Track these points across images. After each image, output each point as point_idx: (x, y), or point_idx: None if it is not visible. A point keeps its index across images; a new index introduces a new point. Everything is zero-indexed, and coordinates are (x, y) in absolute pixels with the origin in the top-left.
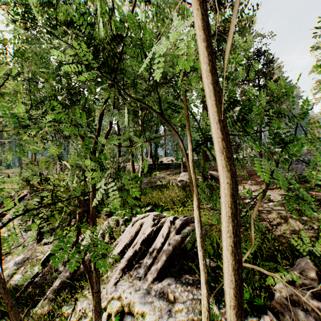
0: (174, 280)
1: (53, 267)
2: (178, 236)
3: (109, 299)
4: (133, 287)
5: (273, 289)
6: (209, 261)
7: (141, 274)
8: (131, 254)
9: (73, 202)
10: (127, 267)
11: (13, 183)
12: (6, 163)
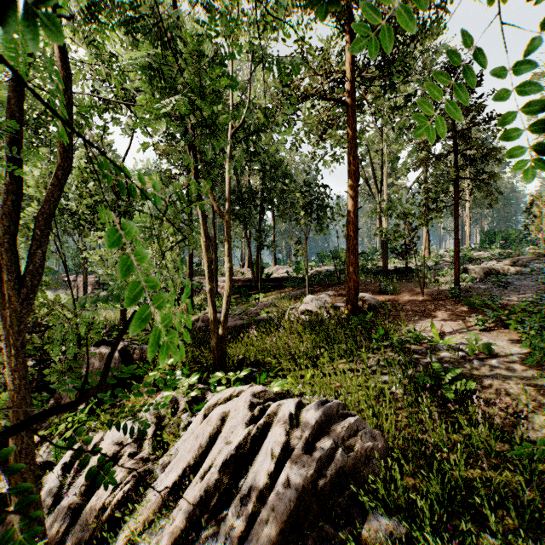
0: None
1: None
2: (309, 458)
3: None
4: None
5: None
6: (387, 521)
7: None
8: (196, 499)
9: (45, 378)
10: (185, 536)
11: None
12: None
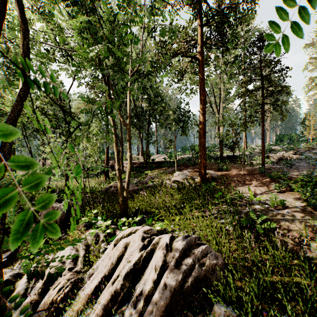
0: None
1: None
2: (178, 271)
3: None
4: None
5: None
6: (225, 309)
7: None
8: (109, 297)
9: None
10: None
11: None
12: None
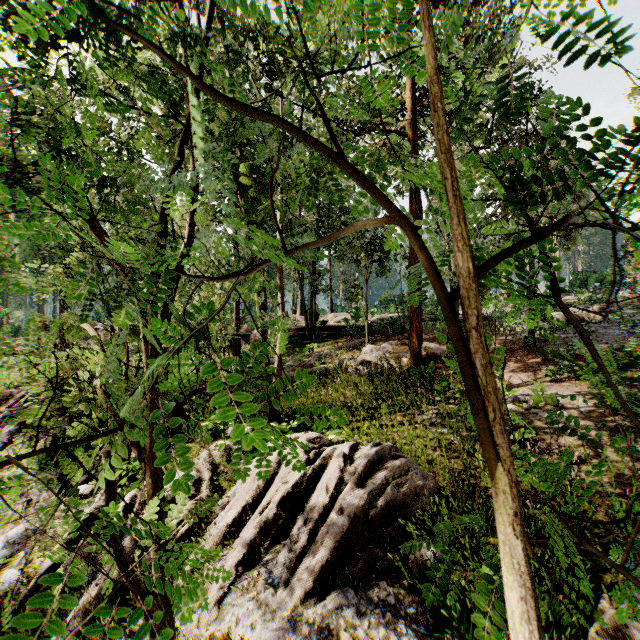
0: (354, 594)
1: (87, 554)
2: (361, 491)
3: (203, 638)
4: (259, 610)
5: (591, 629)
6: (433, 549)
7: (277, 579)
8: (256, 530)
9: None
10: (247, 560)
11: (21, 366)
12: (12, 325)
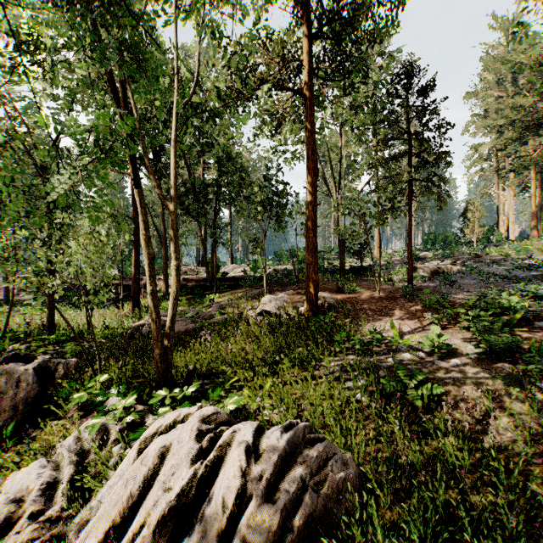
0: None
1: None
2: (272, 508)
3: None
4: None
5: None
6: None
7: None
8: None
9: None
10: None
11: None
12: None
